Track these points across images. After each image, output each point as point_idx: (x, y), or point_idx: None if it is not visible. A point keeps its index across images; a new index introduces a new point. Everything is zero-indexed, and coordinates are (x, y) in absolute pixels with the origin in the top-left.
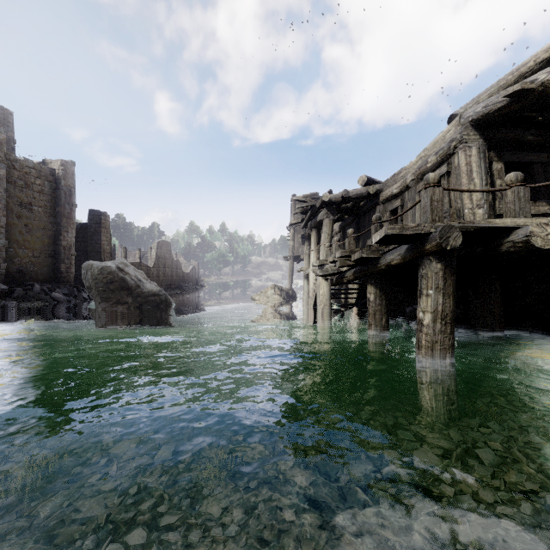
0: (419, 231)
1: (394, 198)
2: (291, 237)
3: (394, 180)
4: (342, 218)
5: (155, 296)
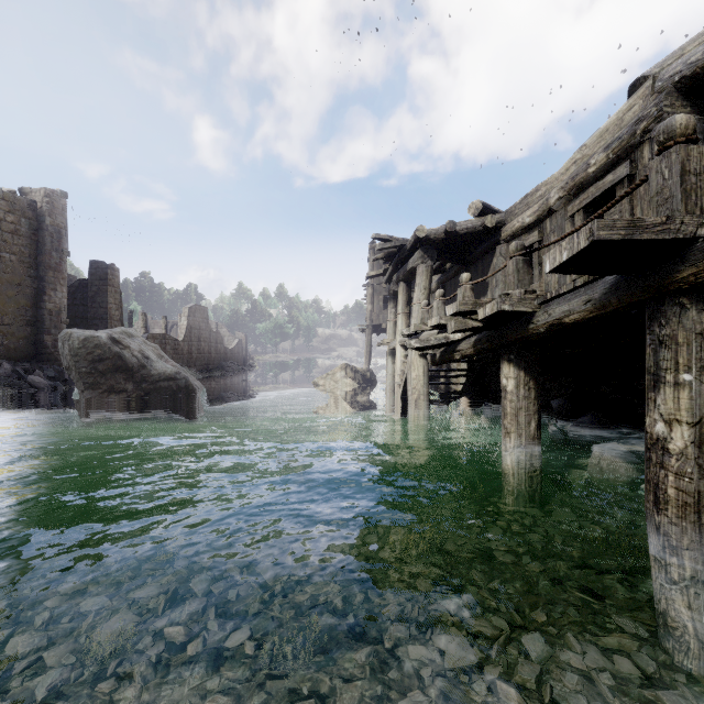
0: (672, 234)
1: (526, 232)
2: (369, 299)
3: (527, 203)
4: (441, 269)
5: (169, 380)
